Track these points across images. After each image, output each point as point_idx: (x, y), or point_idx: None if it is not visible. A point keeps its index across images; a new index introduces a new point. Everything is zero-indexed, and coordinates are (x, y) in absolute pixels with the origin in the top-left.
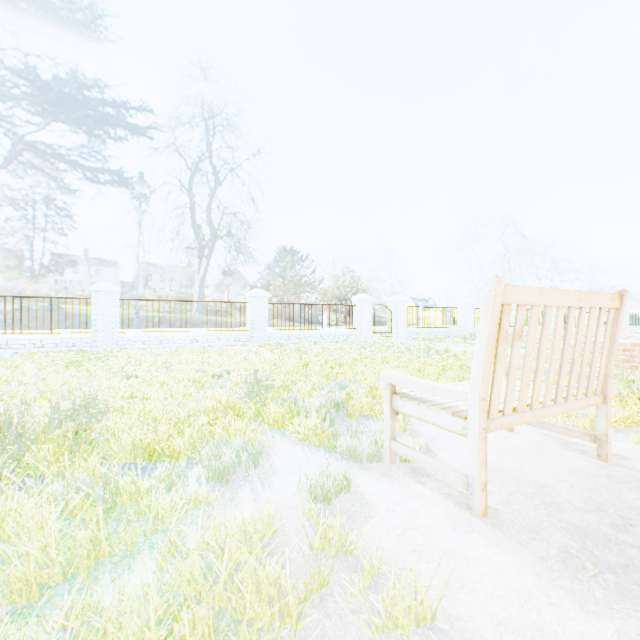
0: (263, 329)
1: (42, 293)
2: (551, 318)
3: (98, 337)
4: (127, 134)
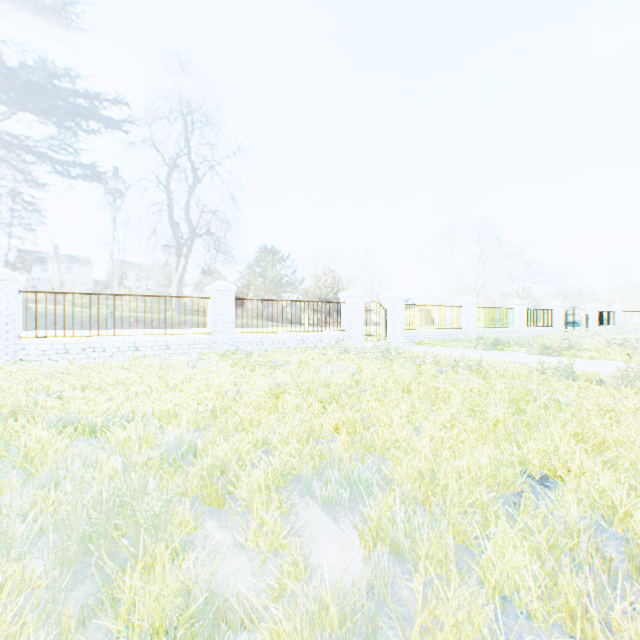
0: (228, 332)
1: None
2: (551, 318)
3: None
4: (89, 116)
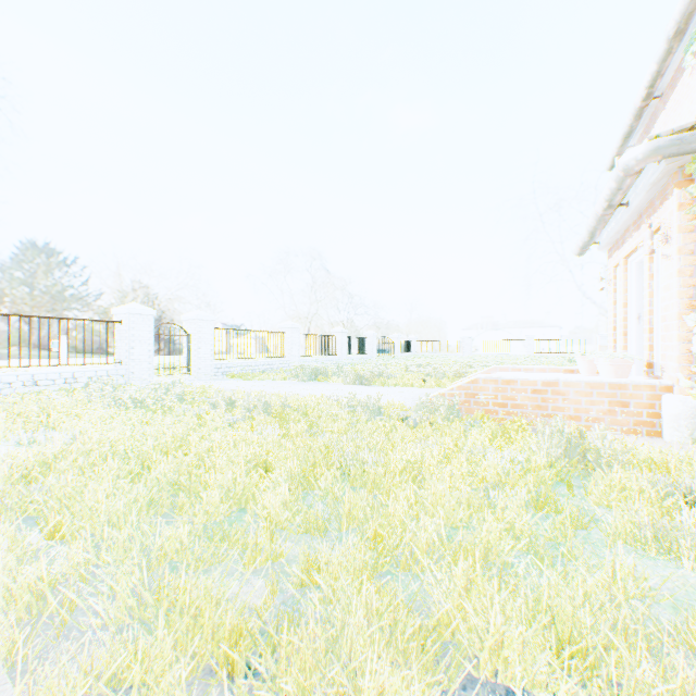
0: None
1: None
2: (368, 346)
3: None
4: None
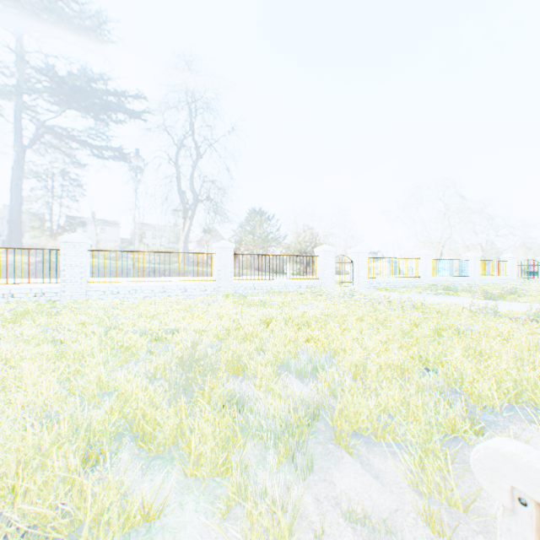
0: (229, 279)
1: (51, 247)
2: (505, 268)
3: (66, 287)
4: (120, 112)
